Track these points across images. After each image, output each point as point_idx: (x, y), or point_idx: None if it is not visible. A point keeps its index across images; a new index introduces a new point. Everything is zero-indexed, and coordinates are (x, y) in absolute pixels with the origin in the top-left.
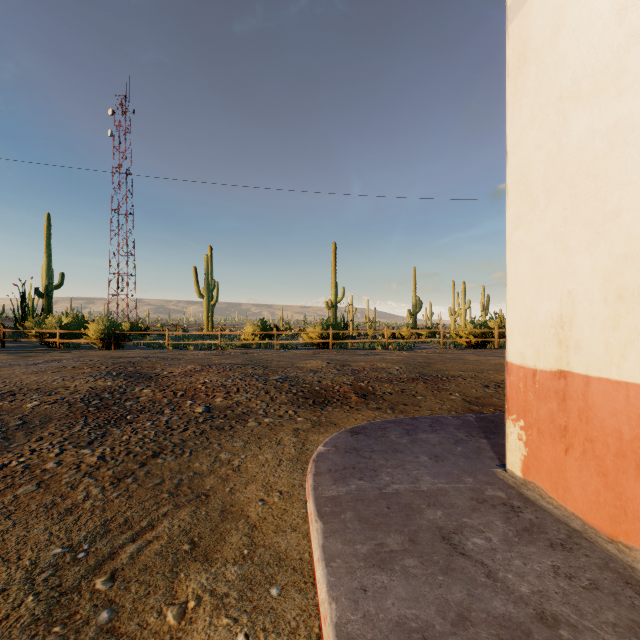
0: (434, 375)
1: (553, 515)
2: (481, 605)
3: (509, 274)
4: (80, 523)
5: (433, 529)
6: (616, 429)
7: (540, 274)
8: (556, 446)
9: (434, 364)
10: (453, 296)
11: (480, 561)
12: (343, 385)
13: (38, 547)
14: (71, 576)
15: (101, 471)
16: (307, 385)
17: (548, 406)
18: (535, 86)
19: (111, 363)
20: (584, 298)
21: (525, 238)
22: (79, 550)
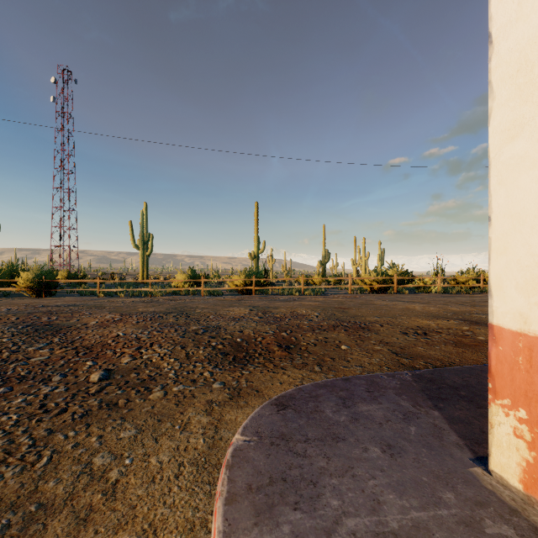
0: (352, 321)
1: None
2: None
3: (496, 205)
4: None
5: None
6: None
7: None
8: None
9: (349, 310)
10: (355, 249)
11: None
12: (265, 335)
13: None
14: None
15: None
16: (228, 336)
17: None
18: None
19: (26, 313)
20: None
21: (529, 150)
22: None
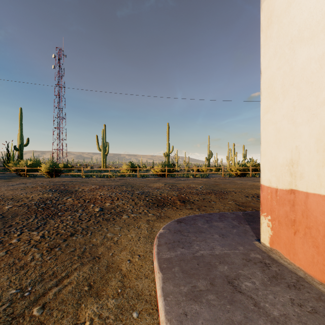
0: (220, 191)
1: (288, 268)
2: (252, 323)
3: (262, 137)
4: (27, 274)
5: (223, 277)
6: (324, 222)
7: (280, 137)
8: (289, 230)
9: (219, 185)
10: (228, 150)
11: (250, 296)
12: (173, 196)
13: (2, 289)
14: (19, 307)
15: (41, 244)
16: (154, 196)
17: (284, 208)
18: (277, 35)
19: (52, 185)
20: (305, 150)
21: (271, 118)
22: (25, 291)
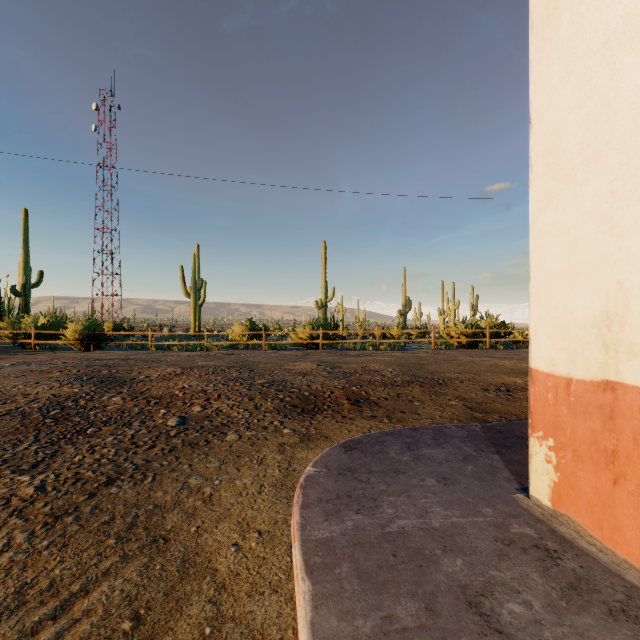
0: (430, 378)
1: (600, 562)
2: None
3: (533, 264)
4: None
5: (455, 589)
6: None
7: (577, 262)
8: (600, 474)
9: (428, 365)
10: (442, 296)
11: None
12: (334, 390)
13: None
14: None
15: (35, 507)
16: (295, 390)
17: (588, 424)
18: (570, 35)
19: (85, 366)
20: None
21: (555, 220)
22: None
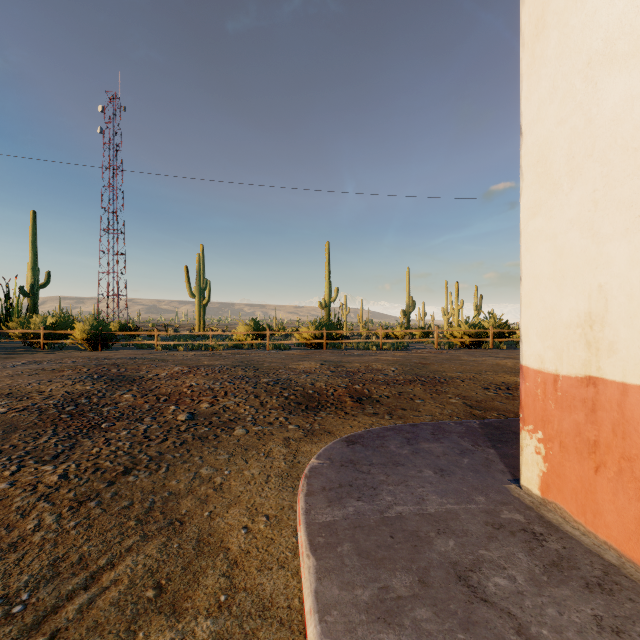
0: (431, 377)
1: (582, 544)
2: None
3: (524, 267)
4: (23, 563)
5: (446, 565)
6: None
7: (563, 266)
8: (583, 463)
9: (430, 365)
10: (446, 296)
11: (506, 610)
12: (337, 388)
13: None
14: None
15: (60, 493)
16: (299, 388)
17: (573, 417)
18: (557, 53)
19: (94, 365)
20: (620, 293)
21: (544, 226)
22: (15, 601)
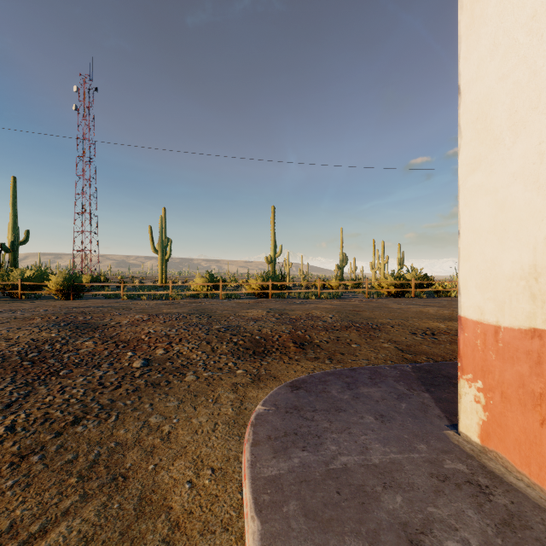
0: (365, 323)
1: (529, 498)
2: None
3: (463, 222)
4: None
5: (396, 527)
6: None
7: (505, 220)
8: (528, 415)
9: (363, 312)
10: (374, 253)
11: None
12: (282, 334)
13: None
14: None
15: (4, 447)
16: (248, 334)
17: (516, 368)
18: (498, 11)
19: (63, 313)
20: None
21: (484, 181)
22: None
